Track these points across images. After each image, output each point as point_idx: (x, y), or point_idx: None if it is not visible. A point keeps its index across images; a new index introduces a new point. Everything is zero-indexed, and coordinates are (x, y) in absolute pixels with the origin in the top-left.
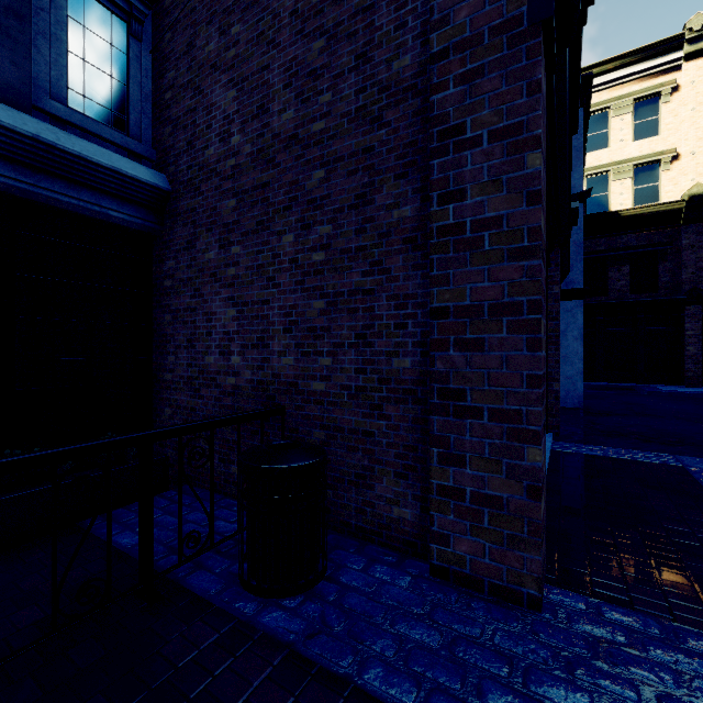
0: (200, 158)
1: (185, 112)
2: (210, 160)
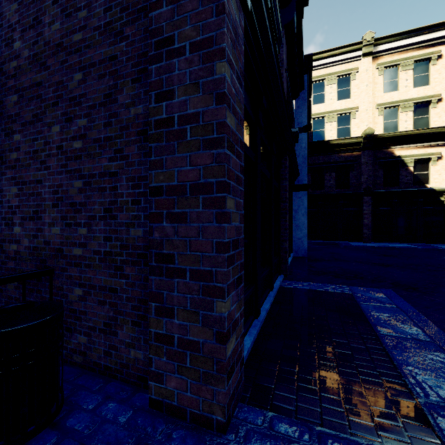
0: None
1: None
2: None
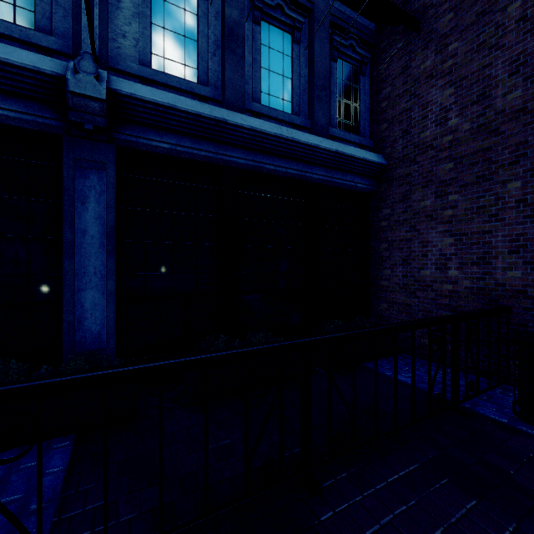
0: (415, 140)
1: (400, 112)
2: (425, 140)
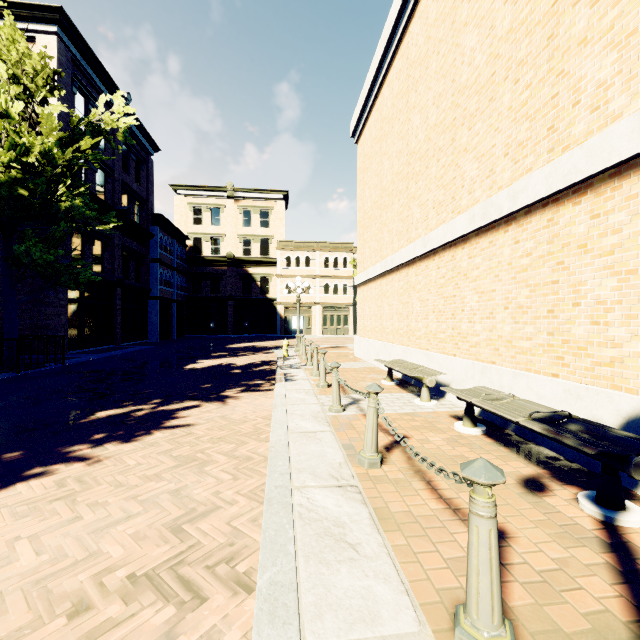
0: None
1: None
2: None
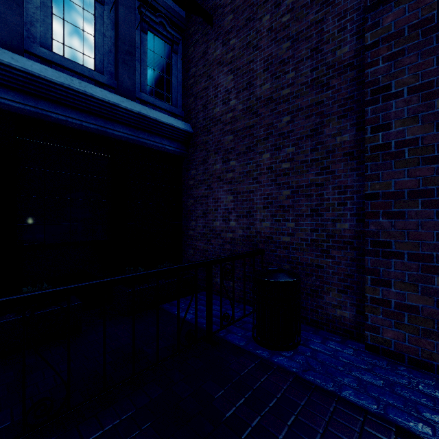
0: (210, 114)
1: (201, 89)
2: (217, 115)
